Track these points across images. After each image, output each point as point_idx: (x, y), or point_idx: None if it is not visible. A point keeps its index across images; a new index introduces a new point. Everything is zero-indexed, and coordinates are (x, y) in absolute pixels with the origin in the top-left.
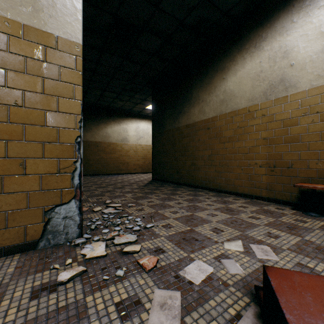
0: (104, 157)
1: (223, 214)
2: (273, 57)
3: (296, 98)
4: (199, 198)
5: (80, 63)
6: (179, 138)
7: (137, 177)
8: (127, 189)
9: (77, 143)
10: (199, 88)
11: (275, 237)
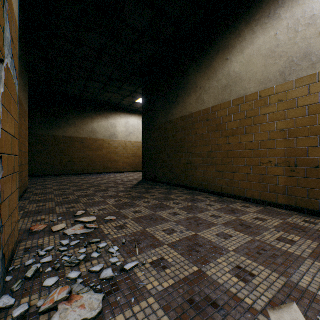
0: (90, 155)
1: (239, 235)
2: (294, 27)
3: None
4: (199, 205)
5: None
6: (173, 133)
7: (126, 176)
8: (111, 192)
9: None
10: (196, 74)
11: None
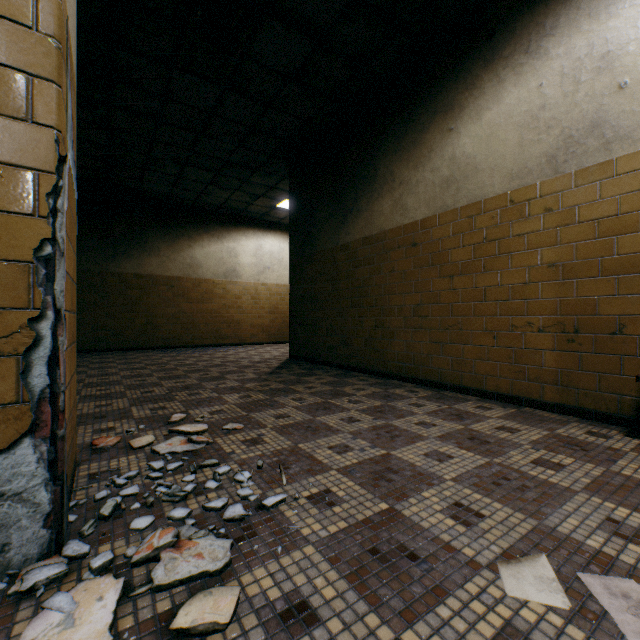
0: (187, 310)
1: (465, 455)
2: (572, 73)
3: (635, 167)
4: (396, 405)
5: (51, 9)
6: (349, 269)
7: (258, 352)
8: (232, 381)
9: (39, 260)
10: (392, 156)
11: (637, 540)
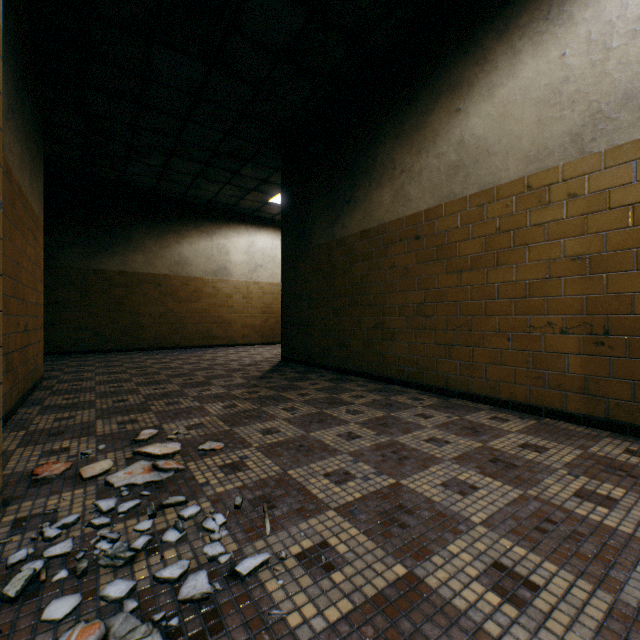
0: (175, 310)
1: (491, 484)
2: (602, 38)
3: None
4: (401, 417)
5: None
6: (345, 265)
7: (249, 354)
8: (217, 387)
9: None
10: (393, 142)
11: None
